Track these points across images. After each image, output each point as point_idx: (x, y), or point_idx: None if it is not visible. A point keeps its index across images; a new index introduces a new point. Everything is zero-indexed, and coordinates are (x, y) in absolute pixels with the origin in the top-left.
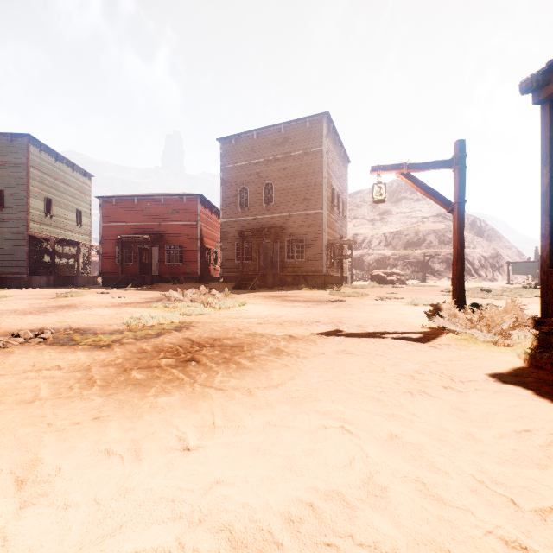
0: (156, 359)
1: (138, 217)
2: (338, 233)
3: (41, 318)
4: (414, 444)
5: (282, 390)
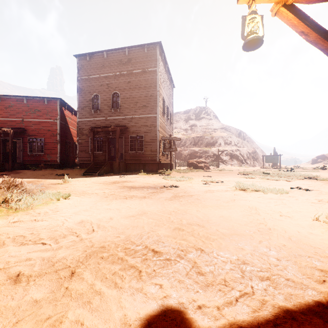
0: None
1: (1, 113)
2: (167, 134)
3: None
4: None
5: None
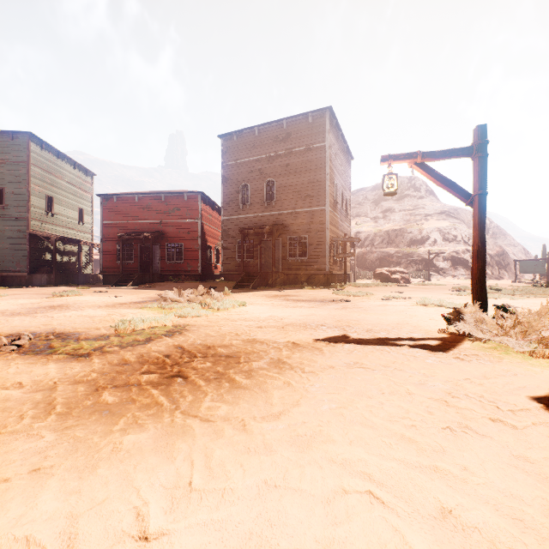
0: (137, 373)
1: (139, 215)
2: (341, 231)
3: (27, 320)
4: (481, 530)
5: (284, 422)
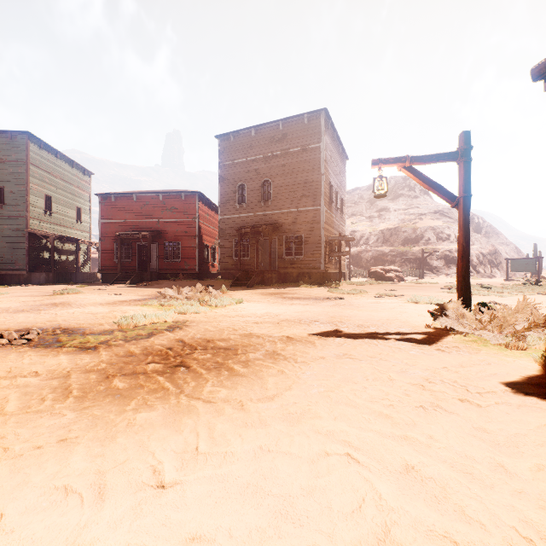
0: (143, 363)
1: (137, 214)
2: (336, 230)
3: (31, 316)
4: (435, 480)
5: (277, 403)
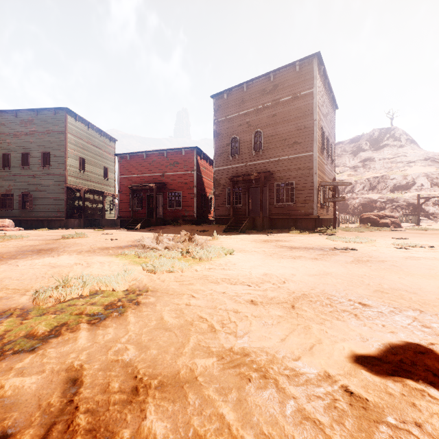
0: None
1: (146, 169)
2: (327, 177)
3: None
4: None
5: None
